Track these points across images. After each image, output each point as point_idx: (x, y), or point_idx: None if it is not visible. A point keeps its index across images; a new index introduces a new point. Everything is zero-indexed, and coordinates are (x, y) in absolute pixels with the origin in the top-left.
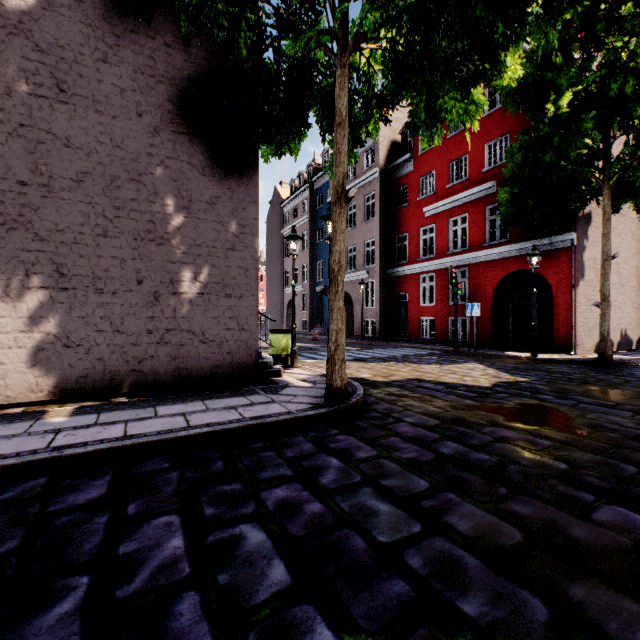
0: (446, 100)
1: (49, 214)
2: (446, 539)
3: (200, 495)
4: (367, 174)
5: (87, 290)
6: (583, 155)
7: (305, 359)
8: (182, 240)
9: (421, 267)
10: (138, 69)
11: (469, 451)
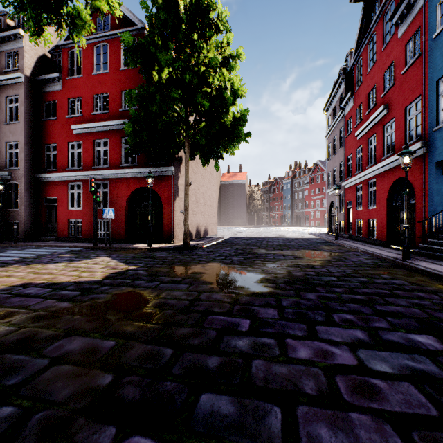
0: None
1: None
2: None
3: None
4: (9, 75)
5: None
6: (176, 117)
7: None
8: None
9: (70, 176)
10: None
11: None
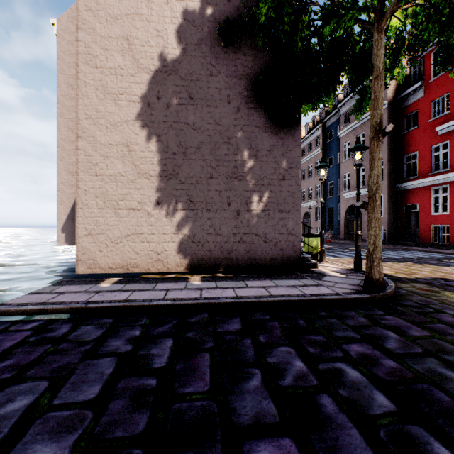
0: None
1: (185, 168)
2: None
3: (299, 339)
4: None
5: (202, 210)
6: None
7: (327, 256)
8: (252, 176)
9: (433, 180)
10: (228, 75)
11: None
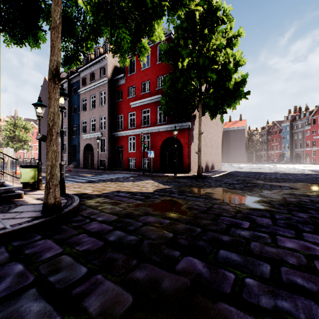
0: (121, 32)
1: None
2: None
3: None
4: (101, 80)
5: None
6: (192, 89)
7: None
8: None
9: (129, 132)
10: None
11: (126, 235)
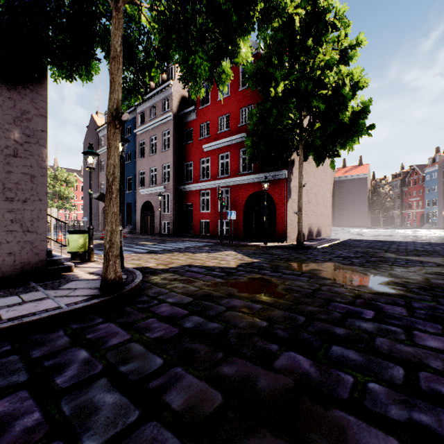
0: (197, 58)
1: None
2: (157, 422)
3: None
4: (164, 116)
5: None
6: (290, 124)
7: None
8: None
9: (201, 186)
10: None
11: (206, 322)
